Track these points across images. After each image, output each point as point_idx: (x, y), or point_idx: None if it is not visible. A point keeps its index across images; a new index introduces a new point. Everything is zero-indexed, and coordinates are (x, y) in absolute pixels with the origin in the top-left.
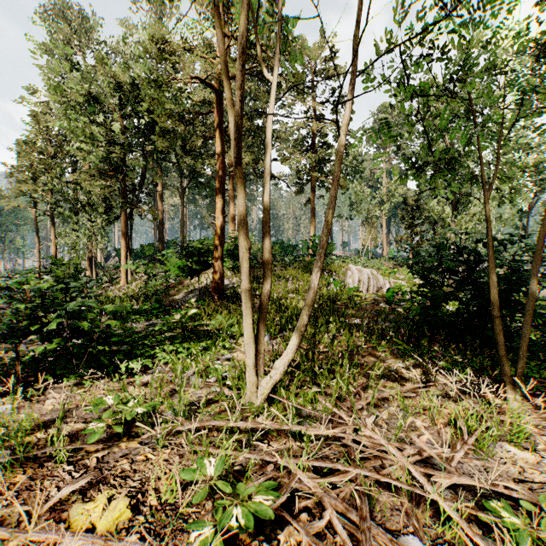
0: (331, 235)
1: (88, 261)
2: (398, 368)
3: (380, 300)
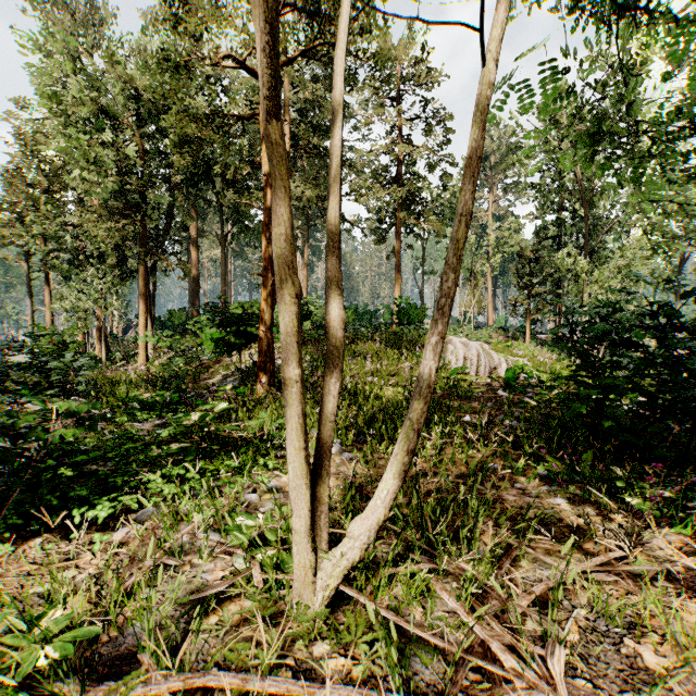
0: (421, 297)
1: (97, 332)
2: (558, 507)
3: (497, 386)
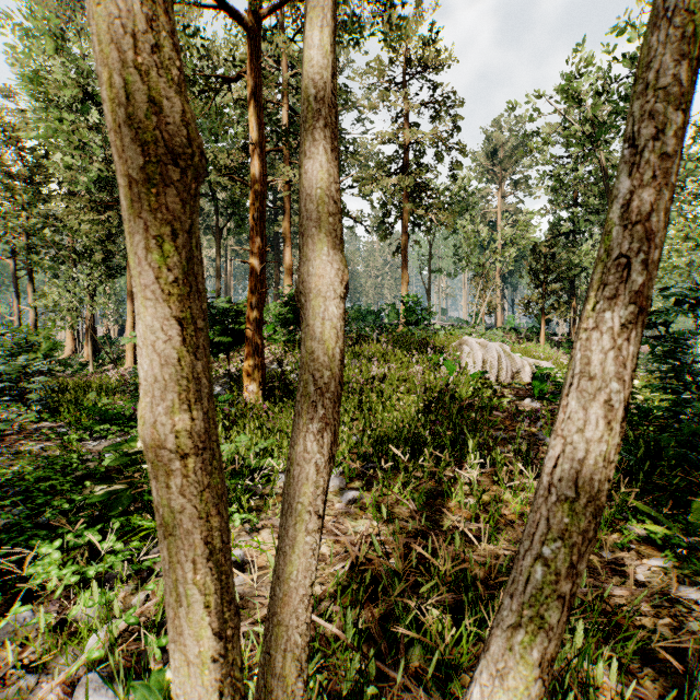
0: (428, 296)
1: (86, 333)
2: (697, 609)
3: (525, 394)
